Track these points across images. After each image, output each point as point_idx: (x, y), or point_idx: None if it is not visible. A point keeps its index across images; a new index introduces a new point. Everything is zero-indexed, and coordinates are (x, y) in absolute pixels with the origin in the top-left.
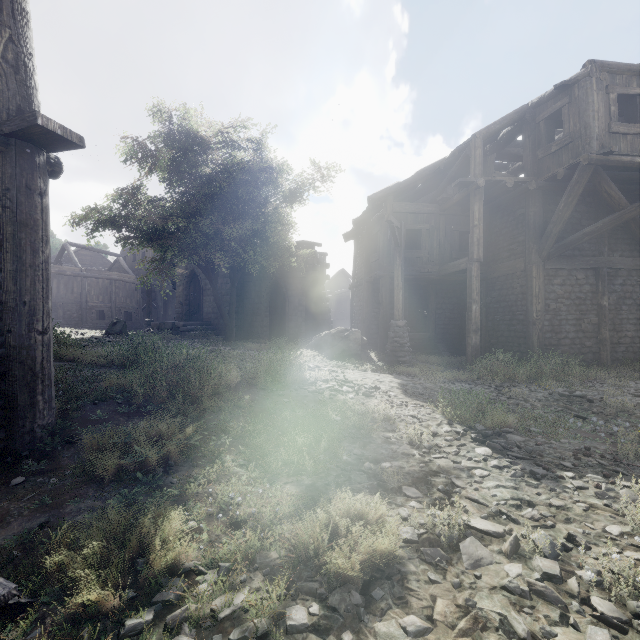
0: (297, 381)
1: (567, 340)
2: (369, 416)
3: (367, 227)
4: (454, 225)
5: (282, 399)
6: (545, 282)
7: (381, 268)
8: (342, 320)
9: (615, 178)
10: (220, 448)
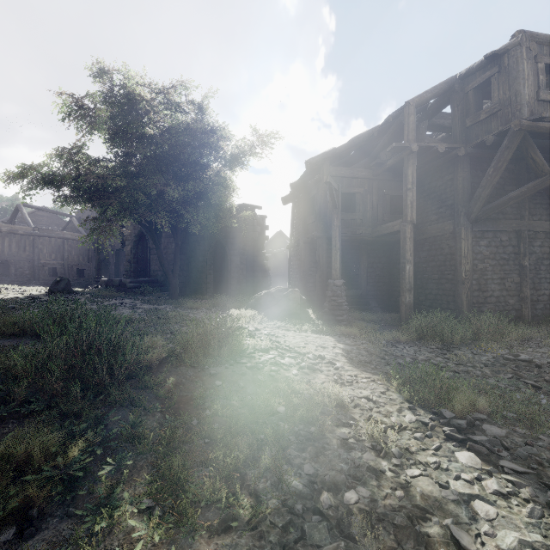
0: (234, 353)
1: (493, 298)
2: (318, 402)
3: (304, 191)
4: (386, 189)
5: (214, 380)
6: (473, 243)
7: (318, 229)
8: (280, 276)
9: (539, 146)
10: (118, 473)
